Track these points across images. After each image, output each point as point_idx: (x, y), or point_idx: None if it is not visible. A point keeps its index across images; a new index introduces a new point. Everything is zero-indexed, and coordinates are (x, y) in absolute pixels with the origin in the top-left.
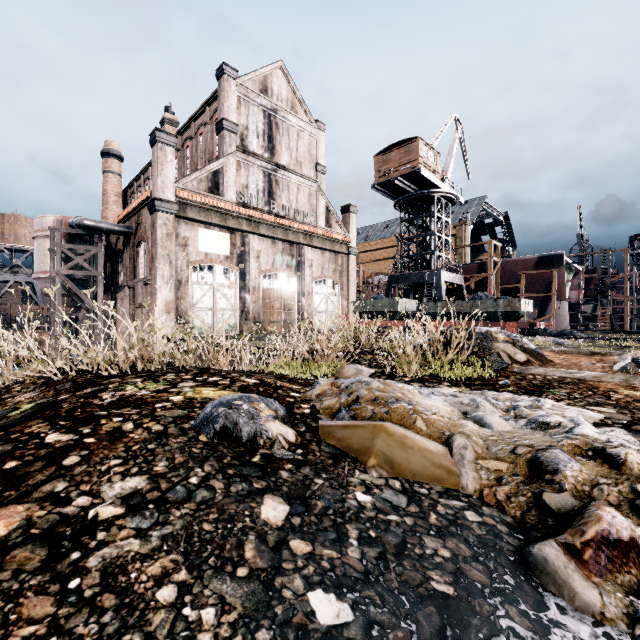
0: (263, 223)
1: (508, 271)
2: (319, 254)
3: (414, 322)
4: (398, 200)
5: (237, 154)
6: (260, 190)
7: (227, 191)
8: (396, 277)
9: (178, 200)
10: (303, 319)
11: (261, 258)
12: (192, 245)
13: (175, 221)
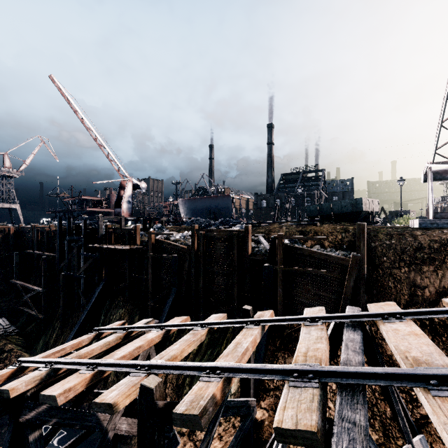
0: None
1: None
2: None
3: None
4: None
5: None
6: None
7: None
8: None
9: None
10: None
11: None
12: None
13: None
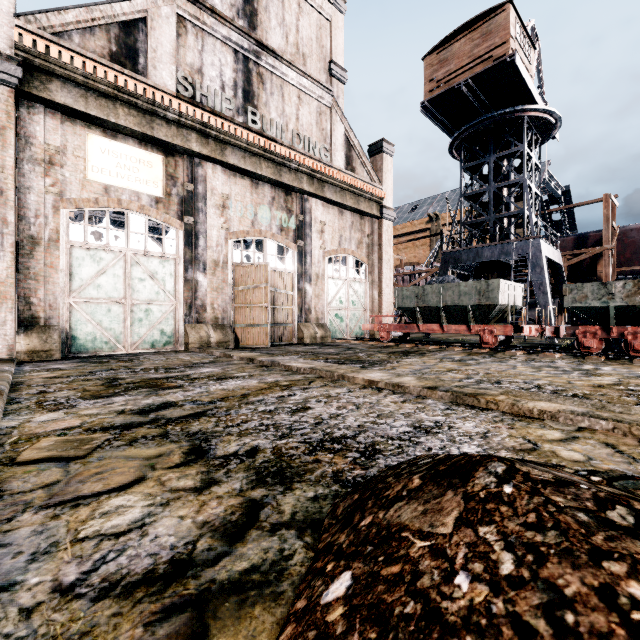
0: (232, 144)
1: (631, 245)
2: (335, 214)
3: (531, 327)
4: (459, 132)
5: (177, 1)
6: (227, 84)
7: (154, 68)
8: (456, 254)
9: (22, 56)
10: (308, 320)
11: (230, 209)
12: (70, 166)
13: (20, 106)
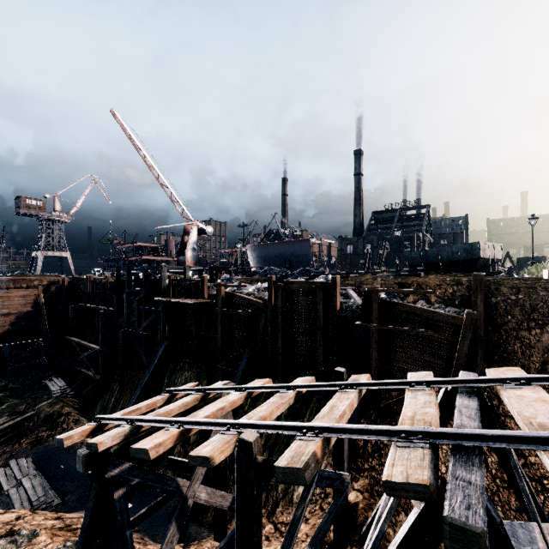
0: None
1: None
2: None
3: None
4: None
5: None
6: None
7: None
8: None
9: None
10: None
11: None
12: None
13: None
